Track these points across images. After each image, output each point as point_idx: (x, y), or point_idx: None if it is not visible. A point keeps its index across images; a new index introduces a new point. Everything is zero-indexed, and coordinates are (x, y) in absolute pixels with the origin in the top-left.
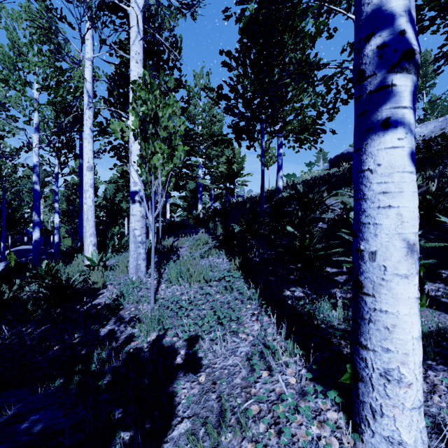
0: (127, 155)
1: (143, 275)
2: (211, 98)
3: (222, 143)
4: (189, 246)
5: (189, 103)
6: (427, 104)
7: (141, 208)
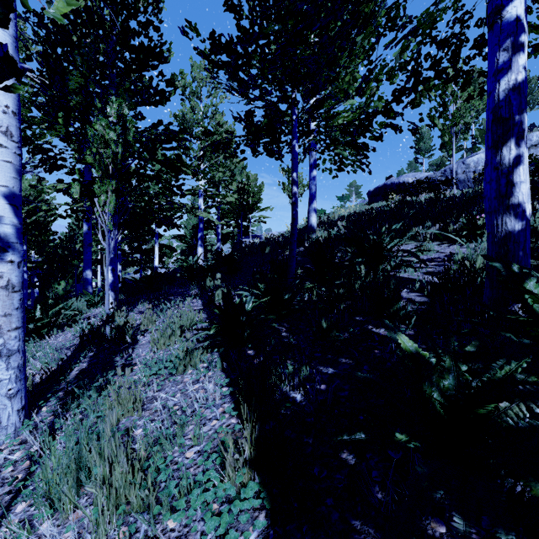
0: (65, 165)
1: (10, 436)
2: (201, 51)
3: (226, 148)
4: (152, 338)
5: (174, 86)
6: (477, 131)
7: (3, 267)
